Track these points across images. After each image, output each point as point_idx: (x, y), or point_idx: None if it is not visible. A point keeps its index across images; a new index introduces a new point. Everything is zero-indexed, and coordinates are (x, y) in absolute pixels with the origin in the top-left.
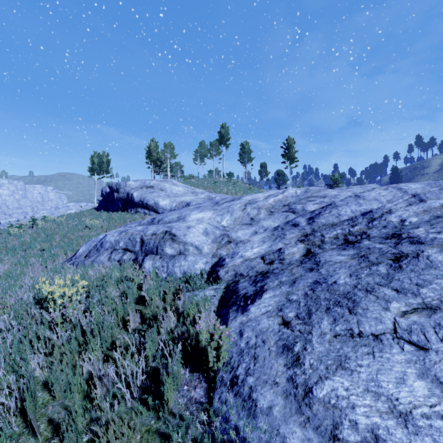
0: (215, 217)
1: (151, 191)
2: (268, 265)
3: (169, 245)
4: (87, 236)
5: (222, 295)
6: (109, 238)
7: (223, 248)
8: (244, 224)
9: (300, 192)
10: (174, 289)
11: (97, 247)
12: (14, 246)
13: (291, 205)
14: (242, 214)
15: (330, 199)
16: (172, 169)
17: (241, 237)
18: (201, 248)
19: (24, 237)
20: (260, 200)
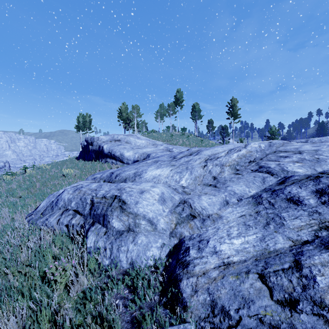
0: (173, 175)
1: (119, 144)
2: (286, 310)
3: (117, 216)
4: (60, 184)
5: None
6: (64, 195)
7: (184, 224)
8: (207, 185)
9: (264, 146)
10: None
11: (52, 204)
12: None
13: (259, 162)
14: (203, 172)
15: (312, 156)
16: (138, 125)
17: (208, 208)
18: (156, 221)
19: (12, 183)
20: (222, 155)
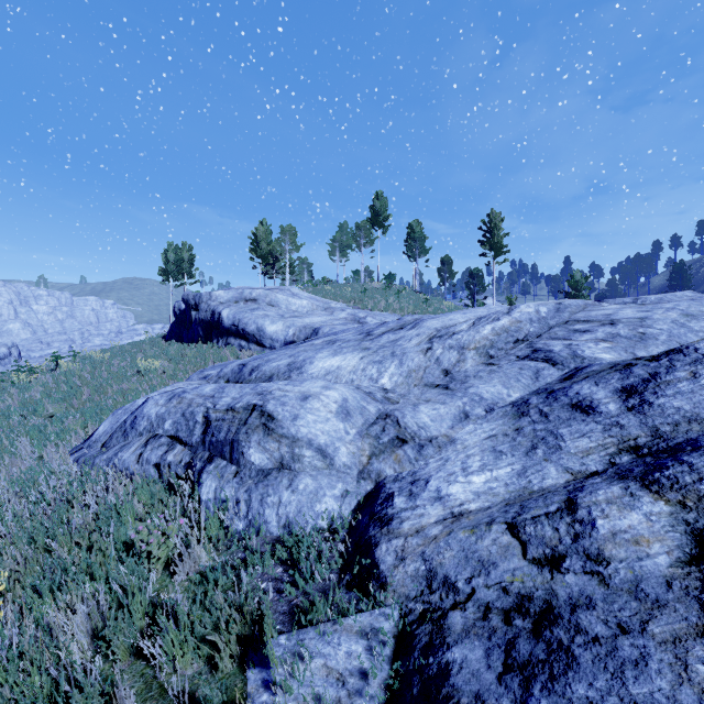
0: (366, 368)
1: (253, 307)
2: (545, 571)
3: (258, 443)
4: (133, 391)
5: (391, 676)
6: (149, 408)
7: (385, 455)
8: (431, 386)
9: (545, 311)
10: (241, 624)
11: (125, 426)
12: (7, 409)
13: (534, 342)
14: (425, 362)
15: (633, 329)
16: (293, 269)
17: (430, 426)
18: (333, 452)
19: (32, 389)
20: (462, 329)
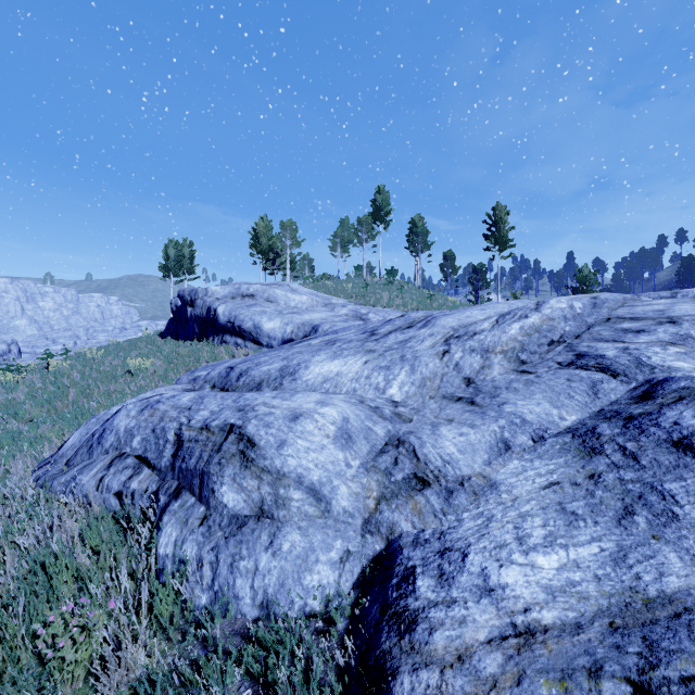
0: (370, 375)
1: (251, 303)
2: None
3: (233, 478)
4: (120, 393)
5: None
6: (119, 420)
7: (399, 501)
8: (451, 398)
9: (581, 307)
10: None
11: (92, 441)
12: None
13: (575, 344)
14: (441, 368)
15: None
16: (294, 265)
17: (459, 459)
18: (329, 492)
19: (17, 390)
20: (484, 328)
